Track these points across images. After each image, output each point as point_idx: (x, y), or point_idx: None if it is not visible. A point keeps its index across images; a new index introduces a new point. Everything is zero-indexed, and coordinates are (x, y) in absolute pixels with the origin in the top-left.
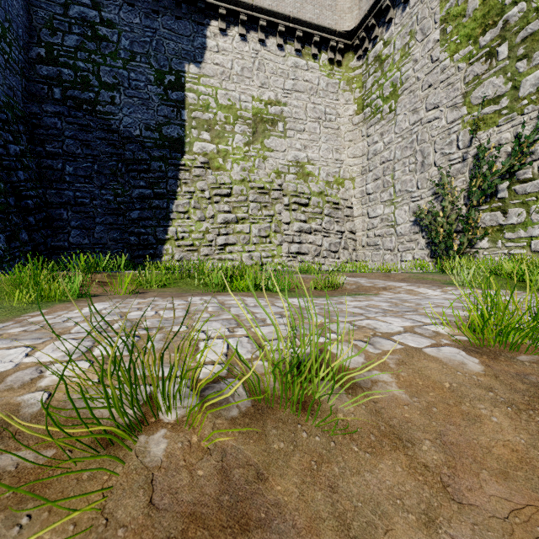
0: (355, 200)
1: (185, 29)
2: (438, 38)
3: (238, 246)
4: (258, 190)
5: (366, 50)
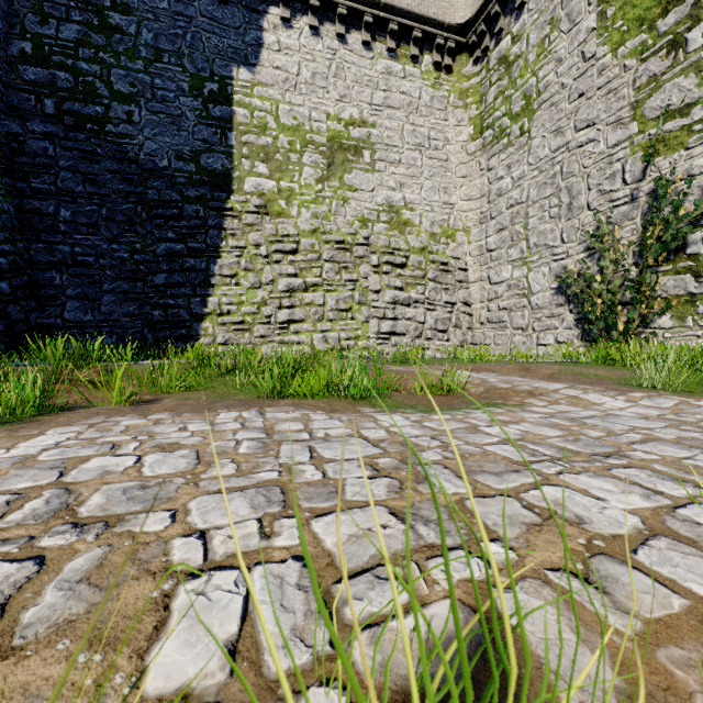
0: (471, 258)
1: (233, 17)
2: (593, 25)
3: (308, 323)
4: (336, 245)
5: (487, 49)
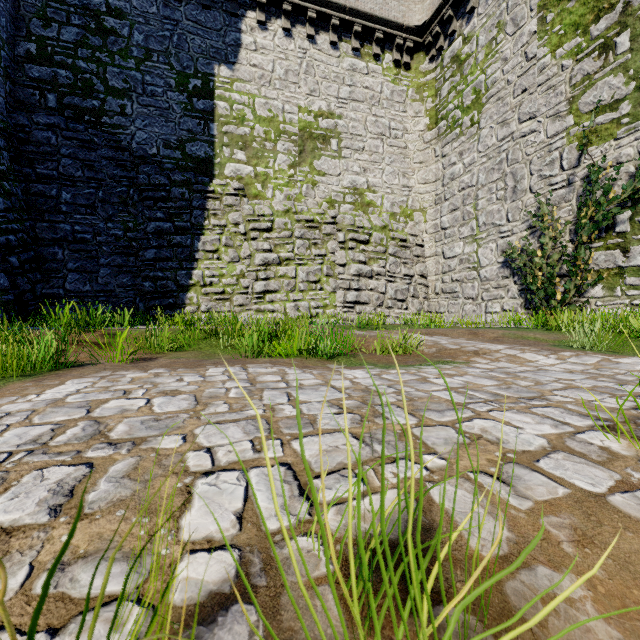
0: (427, 236)
1: (215, 21)
2: (535, 29)
3: (281, 293)
4: (307, 224)
5: (441, 48)
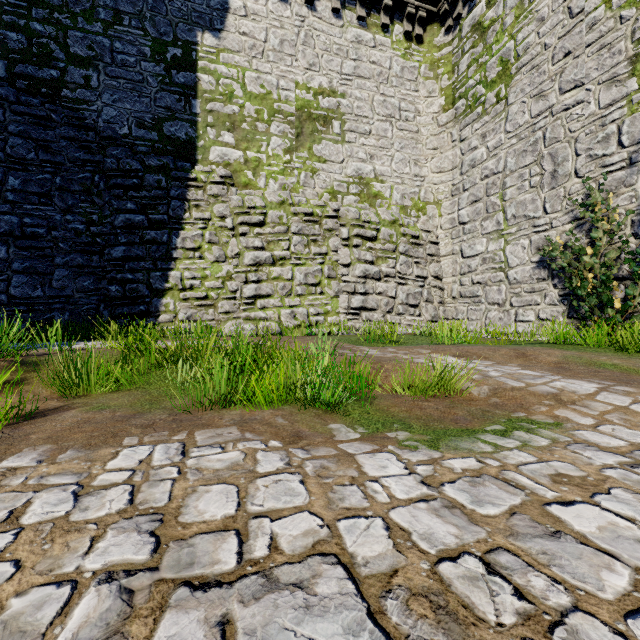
0: (442, 232)
1: None
2: None
3: (275, 298)
4: (305, 217)
5: (459, 17)
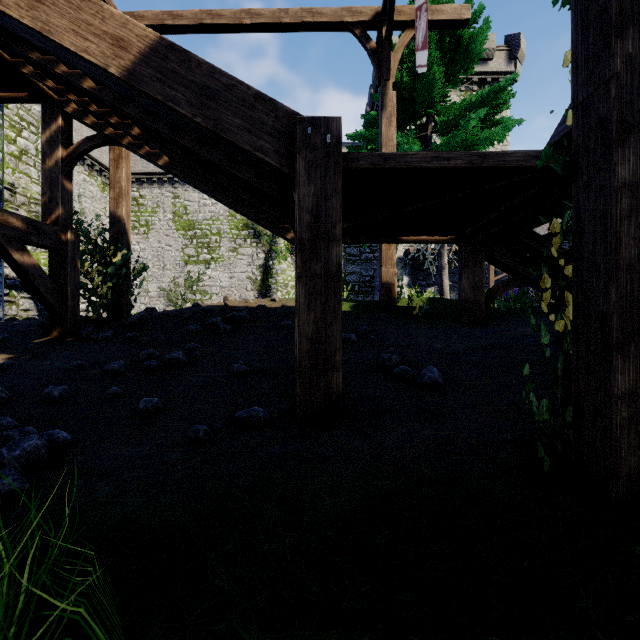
0: None
1: None
2: (172, 218)
3: None
4: None
5: None
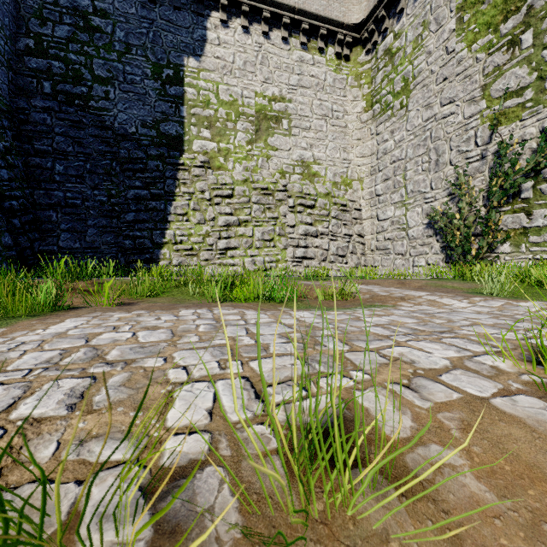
0: (364, 201)
1: (184, 20)
2: (454, 27)
3: (240, 250)
4: (262, 191)
5: (376, 43)
